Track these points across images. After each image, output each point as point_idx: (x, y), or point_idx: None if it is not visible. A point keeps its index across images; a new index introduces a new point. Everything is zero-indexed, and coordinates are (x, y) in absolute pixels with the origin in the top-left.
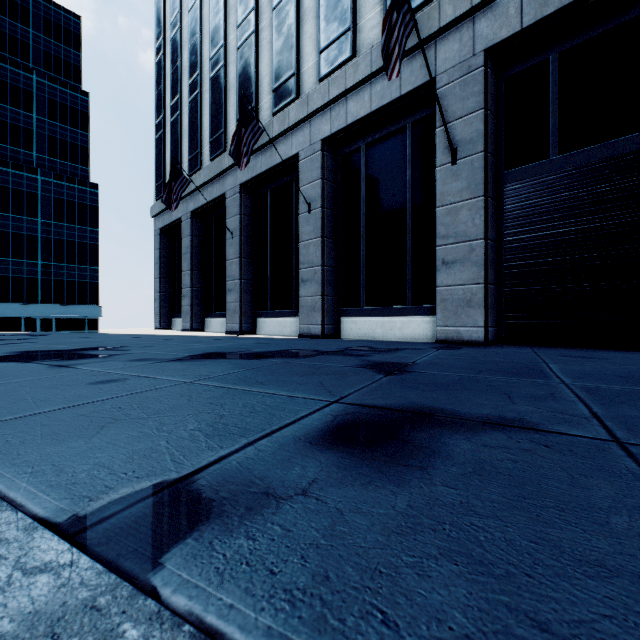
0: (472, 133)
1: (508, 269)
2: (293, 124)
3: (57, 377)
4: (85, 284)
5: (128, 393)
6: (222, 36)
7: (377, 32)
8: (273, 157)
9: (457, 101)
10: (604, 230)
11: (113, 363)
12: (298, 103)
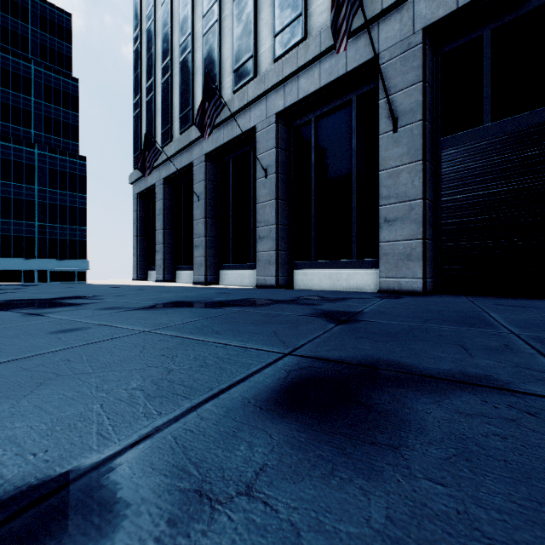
0: (412, 104)
1: (444, 226)
2: (251, 100)
3: (24, 326)
4: (75, 242)
5: (83, 343)
6: (190, 25)
7: (325, 16)
8: (234, 129)
9: (398, 75)
10: (534, 190)
11: (83, 311)
12: (256, 81)
